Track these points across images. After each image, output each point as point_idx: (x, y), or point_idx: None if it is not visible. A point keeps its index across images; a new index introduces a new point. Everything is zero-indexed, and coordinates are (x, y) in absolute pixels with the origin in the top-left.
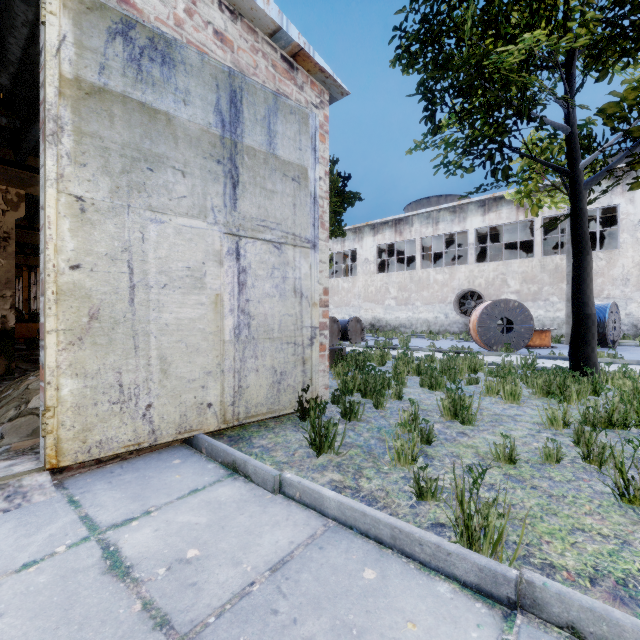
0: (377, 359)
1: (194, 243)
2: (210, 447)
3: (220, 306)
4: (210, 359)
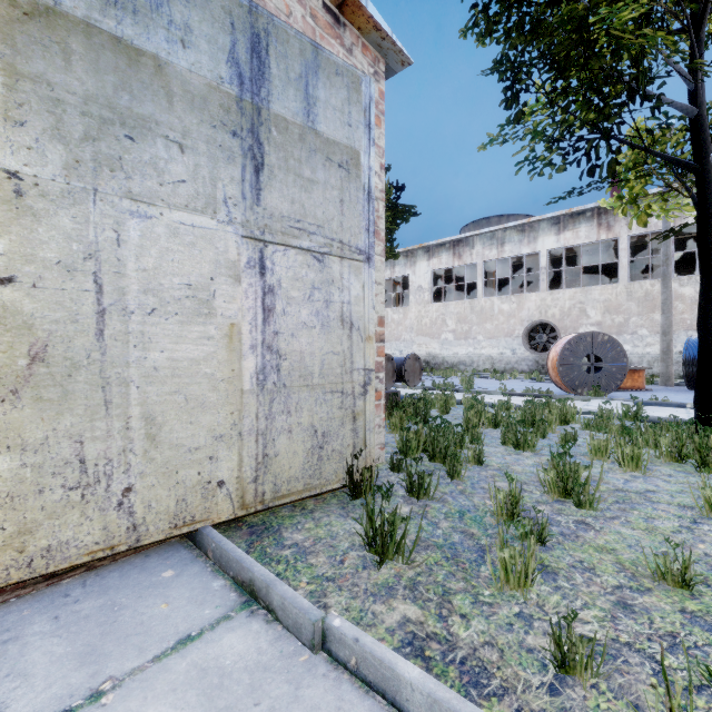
0: (440, 405)
1: (198, 249)
2: (218, 551)
3: (236, 341)
4: (221, 417)
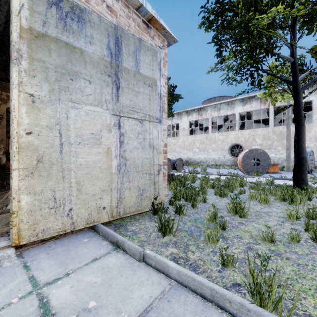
0: (191, 179)
1: (95, 120)
2: (104, 232)
3: (110, 154)
4: (104, 183)
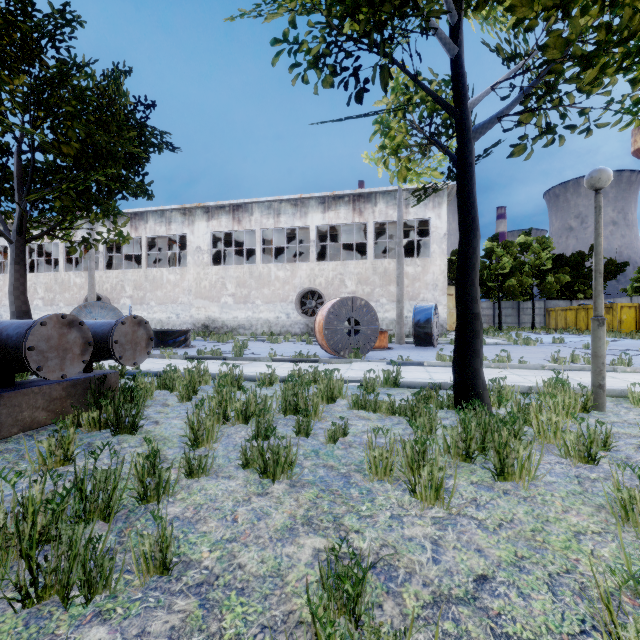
0: (182, 387)
1: None
2: None
3: None
4: None
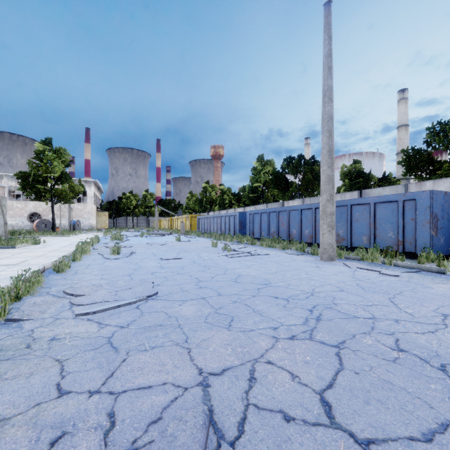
0: None
1: None
2: None
3: None
4: None
